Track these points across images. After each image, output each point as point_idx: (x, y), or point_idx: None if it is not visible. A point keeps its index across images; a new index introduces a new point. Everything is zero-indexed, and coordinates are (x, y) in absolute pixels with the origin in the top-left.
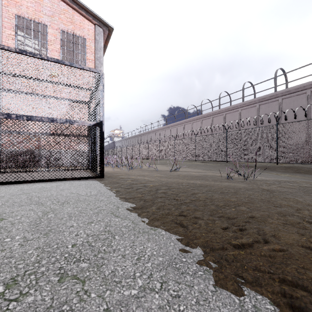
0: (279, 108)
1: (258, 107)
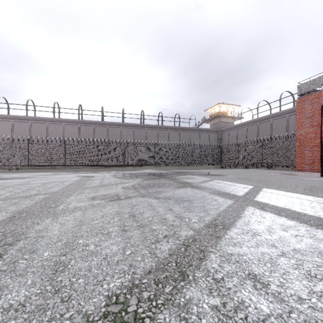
0: (29, 128)
1: (13, 123)
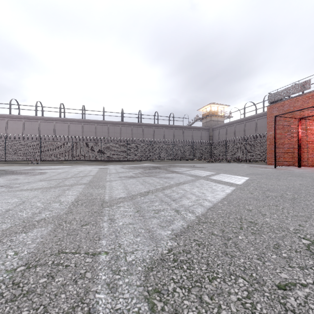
0: (38, 127)
1: (24, 122)
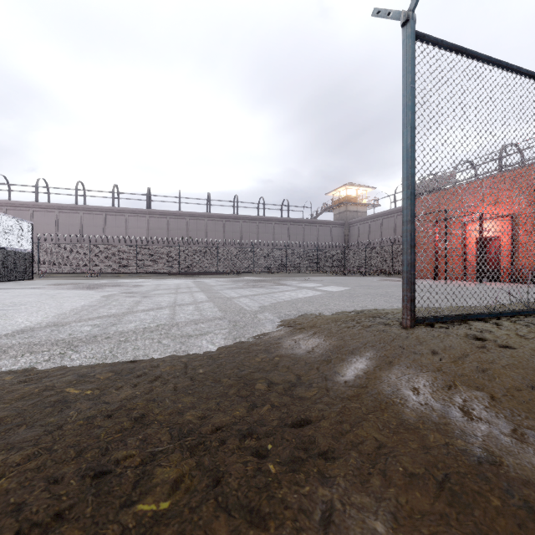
0: (80, 221)
1: (57, 214)
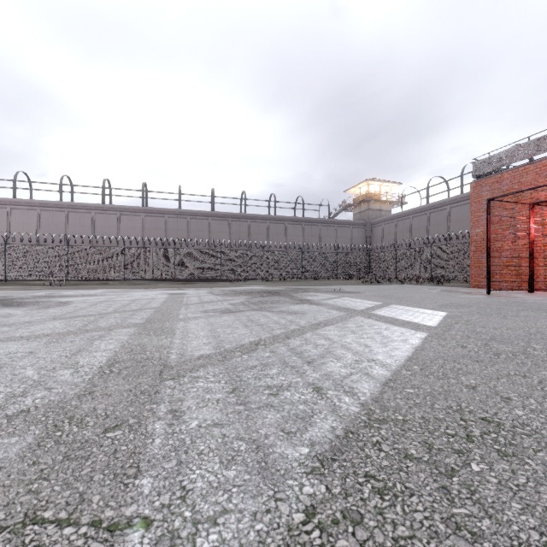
0: (65, 221)
1: (39, 213)
